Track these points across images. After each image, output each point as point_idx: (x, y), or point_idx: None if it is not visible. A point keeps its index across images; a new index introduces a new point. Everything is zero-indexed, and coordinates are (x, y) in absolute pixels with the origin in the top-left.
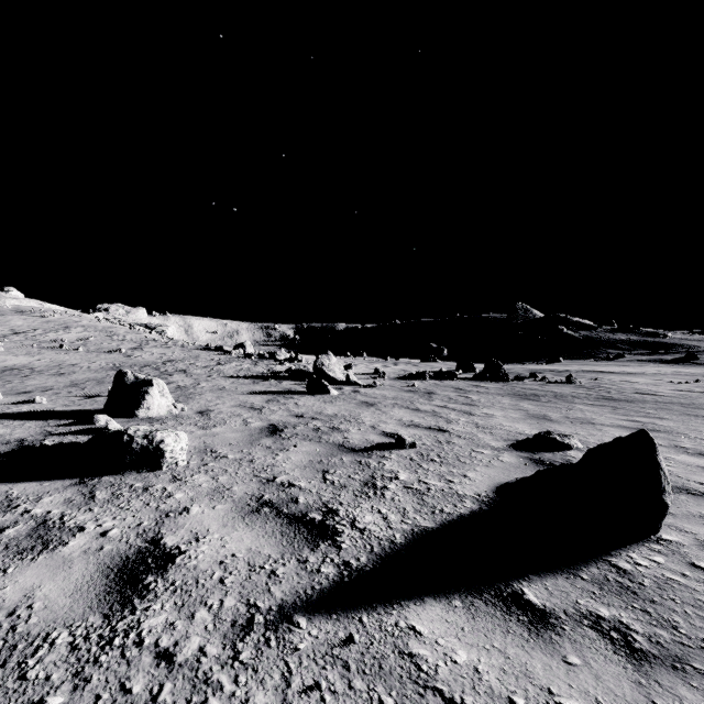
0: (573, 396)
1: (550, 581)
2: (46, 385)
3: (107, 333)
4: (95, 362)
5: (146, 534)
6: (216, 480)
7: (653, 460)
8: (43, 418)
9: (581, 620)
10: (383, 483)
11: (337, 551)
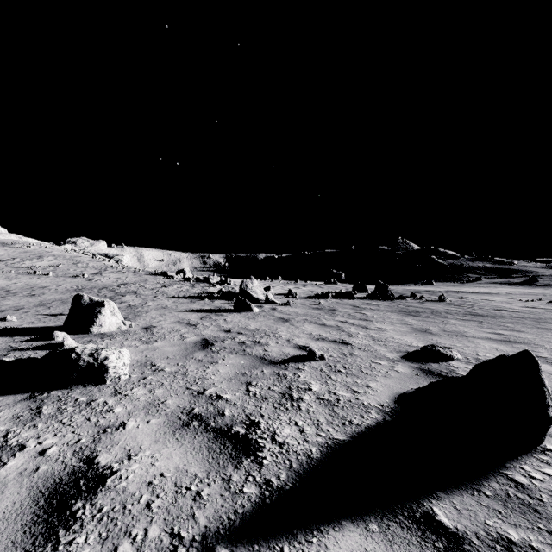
0: (446, 312)
1: (457, 498)
2: (19, 305)
3: (73, 261)
4: (61, 285)
5: (82, 452)
6: (152, 393)
7: (538, 378)
8: (10, 334)
9: (494, 546)
10: (298, 394)
11: (258, 468)
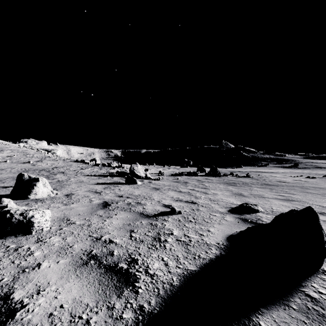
0: (251, 183)
1: (275, 313)
2: None
3: (24, 153)
4: (14, 168)
5: (2, 289)
6: (64, 240)
7: (318, 224)
8: None
9: None
10: (164, 238)
11: (135, 296)
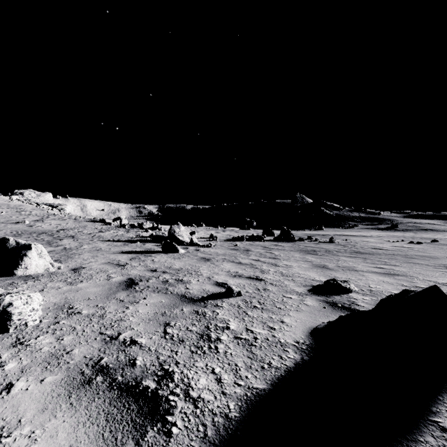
0: (337, 251)
1: None
2: None
3: (17, 210)
4: (1, 230)
5: None
6: (59, 341)
7: None
8: None
9: None
10: (216, 334)
11: (165, 442)
